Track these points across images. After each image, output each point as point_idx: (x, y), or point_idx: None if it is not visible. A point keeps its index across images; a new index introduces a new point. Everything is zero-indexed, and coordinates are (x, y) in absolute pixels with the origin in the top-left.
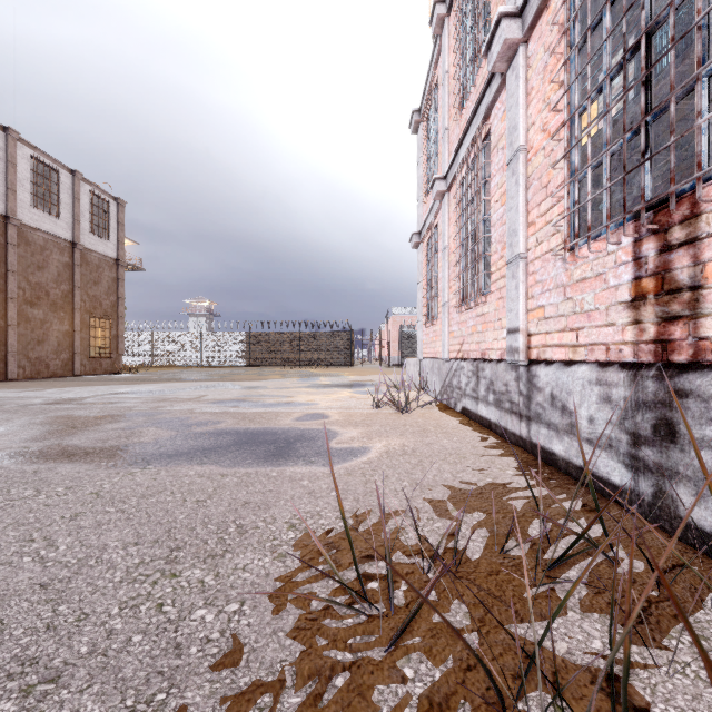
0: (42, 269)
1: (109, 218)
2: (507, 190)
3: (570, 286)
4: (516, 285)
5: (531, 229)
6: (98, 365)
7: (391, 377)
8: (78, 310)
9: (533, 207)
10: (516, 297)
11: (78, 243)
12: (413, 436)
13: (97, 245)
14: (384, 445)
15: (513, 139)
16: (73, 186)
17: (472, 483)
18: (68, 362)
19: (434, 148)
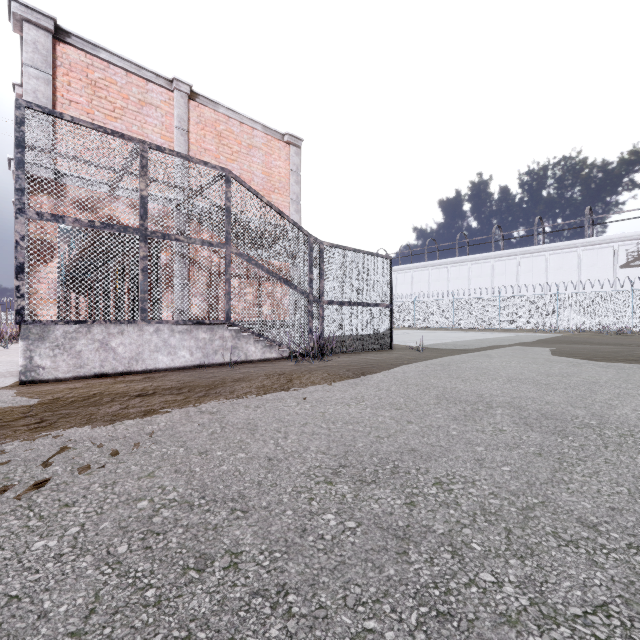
0: None
1: None
2: None
3: None
4: None
5: None
6: None
7: None
8: None
9: None
10: None
11: None
12: None
13: None
14: None
15: None
16: None
17: None
18: None
19: None
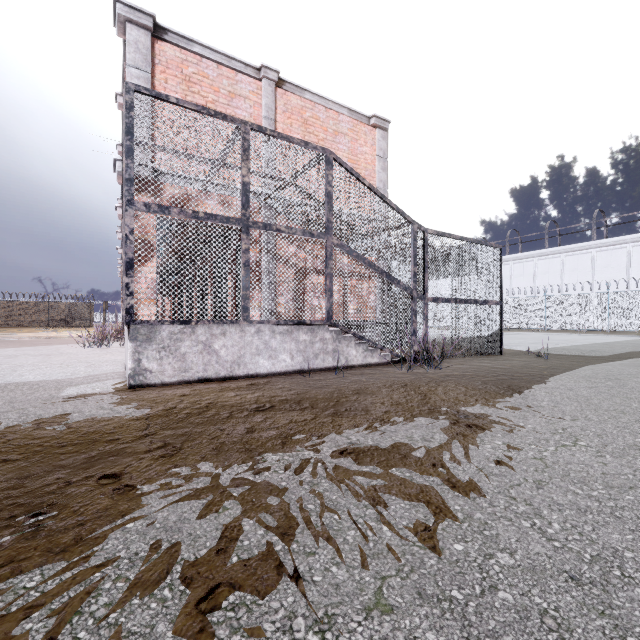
0: None
1: None
2: None
3: None
4: None
5: None
6: None
7: None
8: None
9: None
10: None
11: None
12: None
13: None
14: None
15: None
16: None
17: None
18: None
19: None
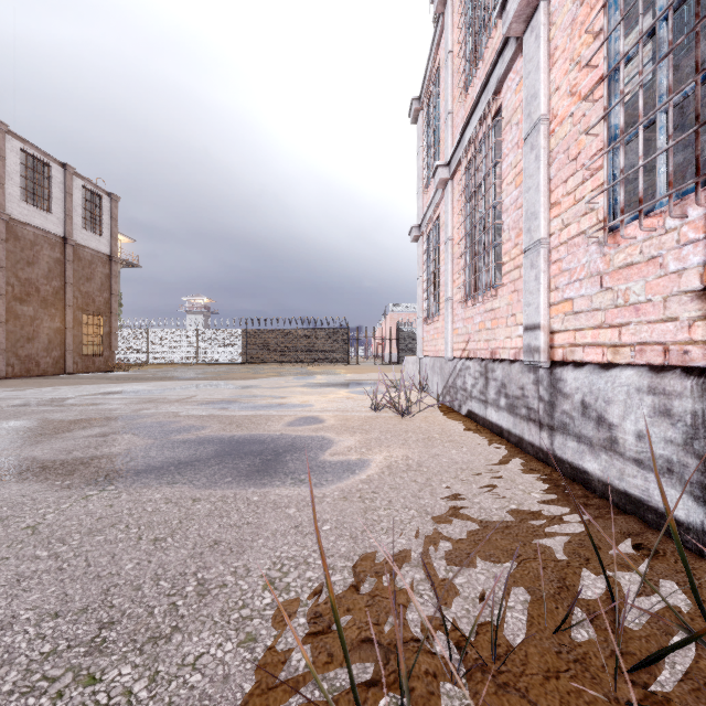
0: (32, 265)
1: (102, 213)
2: (525, 168)
3: (609, 274)
4: (536, 275)
5: (554, 211)
6: (91, 363)
7: (388, 375)
8: (70, 307)
9: (557, 185)
10: (536, 289)
11: (70, 238)
12: (417, 446)
13: (89, 240)
14: (385, 457)
15: (532, 109)
16: (65, 180)
17: (493, 512)
18: (59, 359)
19: (436, 135)
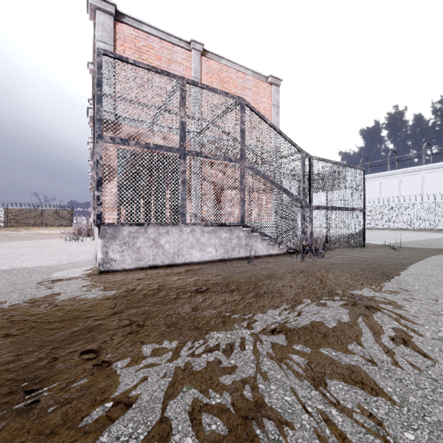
0: None
1: None
2: None
3: None
4: None
5: None
6: None
7: None
8: None
9: None
10: None
11: None
12: None
13: None
14: None
15: None
16: None
17: None
18: None
19: None
